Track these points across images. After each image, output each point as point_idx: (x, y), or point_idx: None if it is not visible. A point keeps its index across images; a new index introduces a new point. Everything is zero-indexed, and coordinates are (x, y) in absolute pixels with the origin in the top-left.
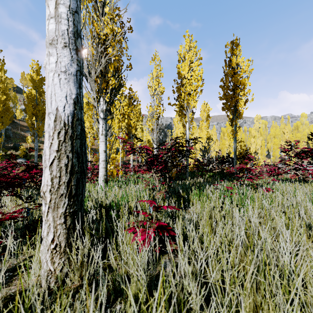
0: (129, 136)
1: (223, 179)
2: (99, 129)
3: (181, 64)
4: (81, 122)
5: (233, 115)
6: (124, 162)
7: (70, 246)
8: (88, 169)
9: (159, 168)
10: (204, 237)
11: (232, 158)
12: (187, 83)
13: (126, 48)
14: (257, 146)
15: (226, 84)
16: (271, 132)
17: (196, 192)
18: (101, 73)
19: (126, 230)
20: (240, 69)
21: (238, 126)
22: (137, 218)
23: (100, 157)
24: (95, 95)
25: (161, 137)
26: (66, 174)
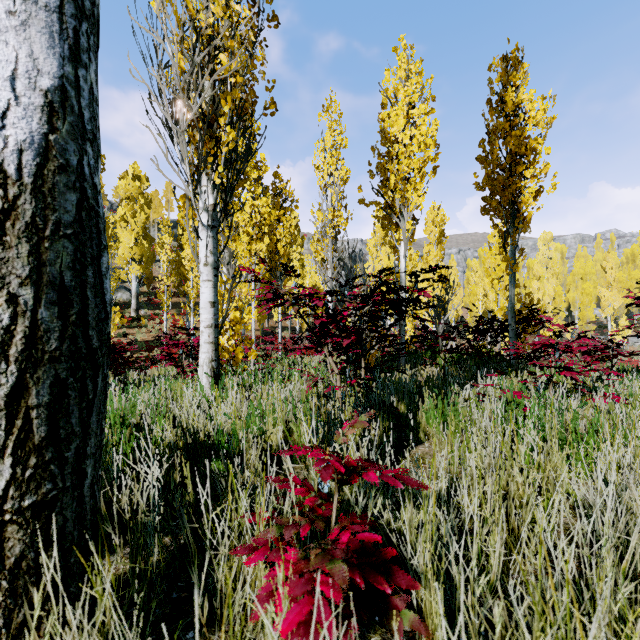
0: (274, 275)
1: (502, 372)
2: (200, 253)
3: (388, 112)
4: (81, 180)
5: (507, 223)
6: (266, 332)
7: (22, 636)
8: (177, 347)
9: (343, 344)
10: (491, 560)
11: (503, 322)
12: (402, 154)
13: (262, 58)
14: (545, 298)
15: (492, 154)
16: (575, 268)
17: (434, 404)
18: (204, 117)
19: (242, 554)
20: (523, 120)
21: (520, 249)
22: (279, 504)
23: (202, 318)
24: (188, 169)
25: (342, 280)
26: (2, 365)
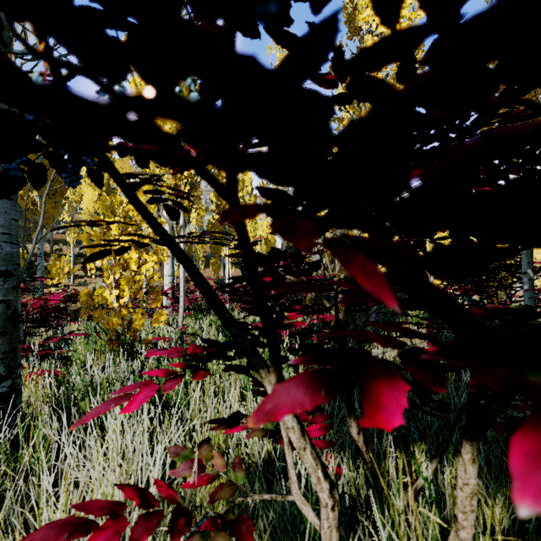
0: None
1: None
2: None
3: None
4: None
5: None
6: (221, 281)
7: None
8: None
9: None
10: None
11: (493, 271)
12: None
13: None
14: None
15: None
16: None
17: None
18: None
19: None
20: None
21: None
22: None
23: None
24: None
25: None
26: None
